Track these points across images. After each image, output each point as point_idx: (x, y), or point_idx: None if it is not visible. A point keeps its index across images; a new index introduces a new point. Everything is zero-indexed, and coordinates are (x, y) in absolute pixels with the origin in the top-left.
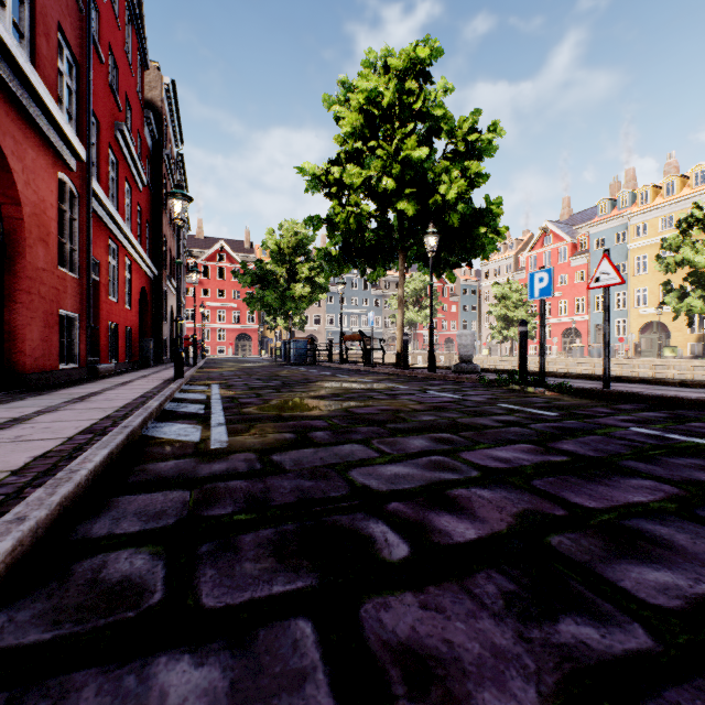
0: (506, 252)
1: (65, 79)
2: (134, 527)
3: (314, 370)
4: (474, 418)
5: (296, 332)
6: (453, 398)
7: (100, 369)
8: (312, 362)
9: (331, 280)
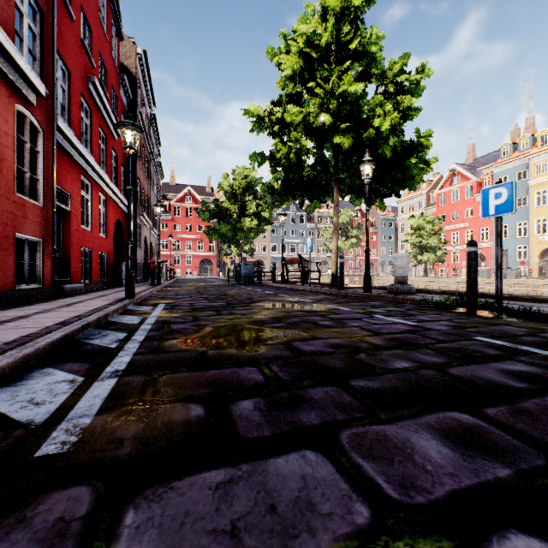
0: (418, 191)
1: (26, 21)
2: None
3: (259, 289)
4: (468, 365)
5: (247, 257)
6: (409, 325)
7: (67, 289)
8: (258, 282)
9: (274, 216)
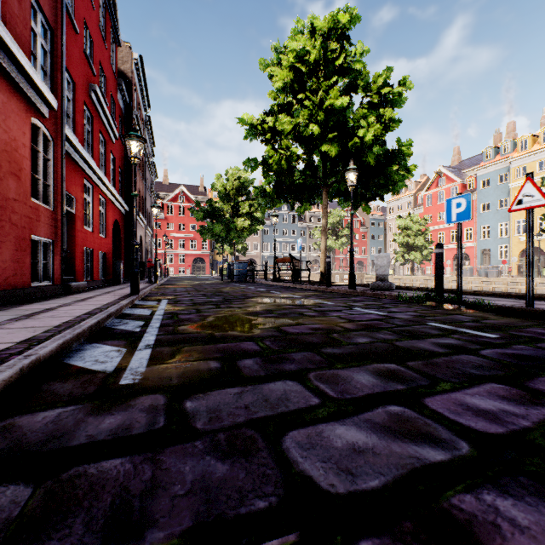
0: (406, 192)
1: (39, 40)
2: None
3: (252, 287)
4: (412, 340)
5: (240, 256)
6: (379, 315)
7: (73, 286)
8: (251, 280)
9: (266, 215)
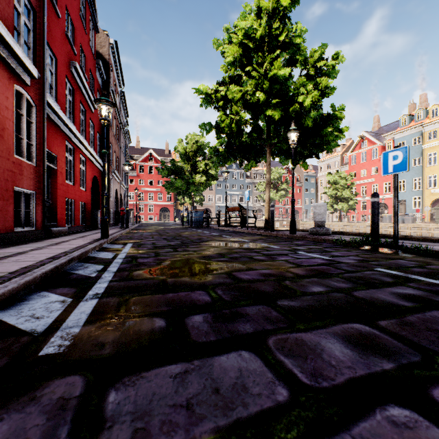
0: (334, 153)
1: (23, 18)
2: None
3: (207, 232)
4: (369, 289)
5: (197, 206)
6: (325, 259)
7: (54, 231)
8: (206, 226)
9: (219, 173)
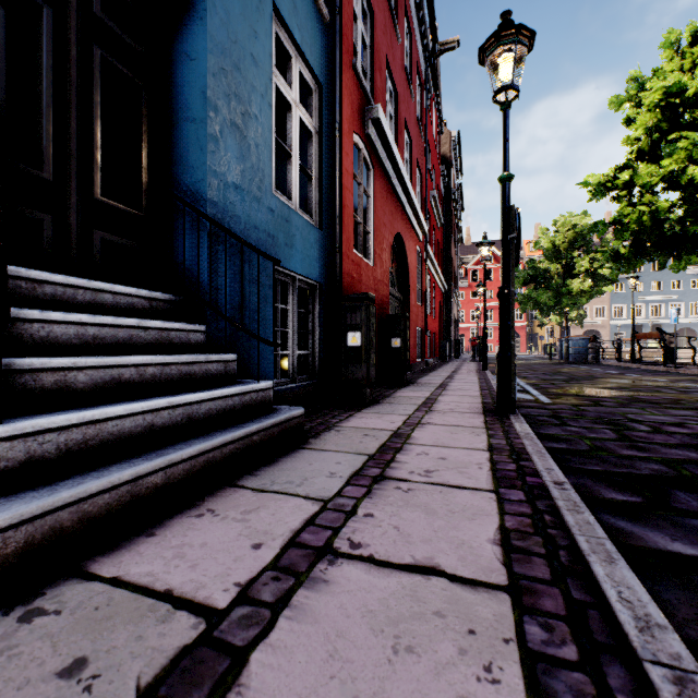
0: None
1: (416, 188)
2: (535, 414)
3: (597, 369)
4: None
5: (571, 327)
6: None
7: (429, 362)
8: (593, 361)
9: None
